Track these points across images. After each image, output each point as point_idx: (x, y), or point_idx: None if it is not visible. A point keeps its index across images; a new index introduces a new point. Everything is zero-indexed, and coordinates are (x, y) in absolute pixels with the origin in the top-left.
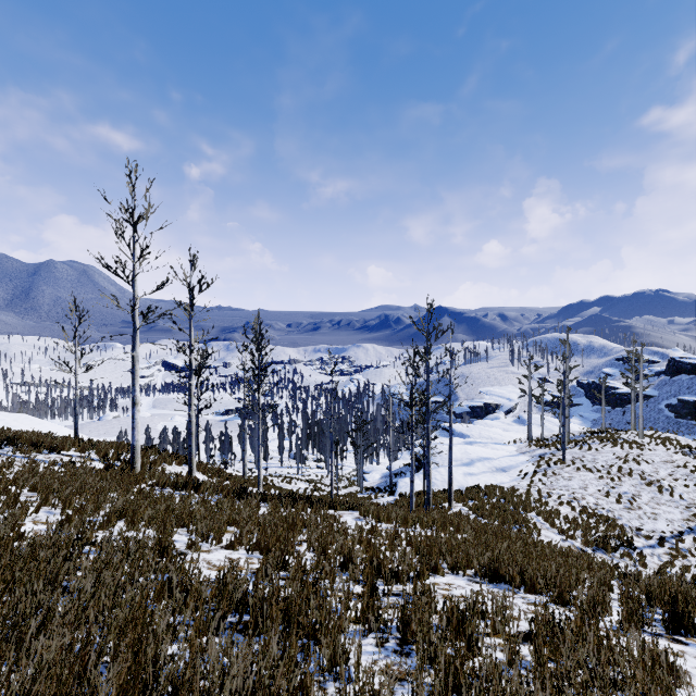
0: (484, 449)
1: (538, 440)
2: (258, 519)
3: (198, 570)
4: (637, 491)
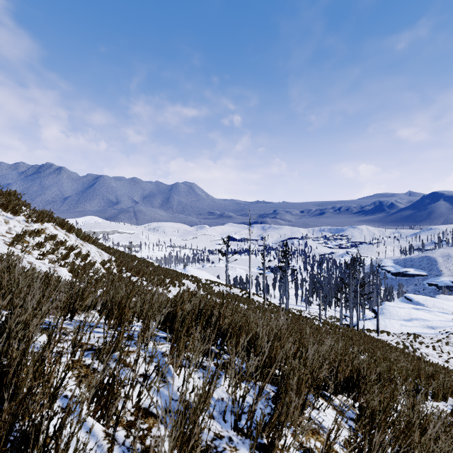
0: (425, 314)
1: None
2: (289, 316)
3: None
4: None
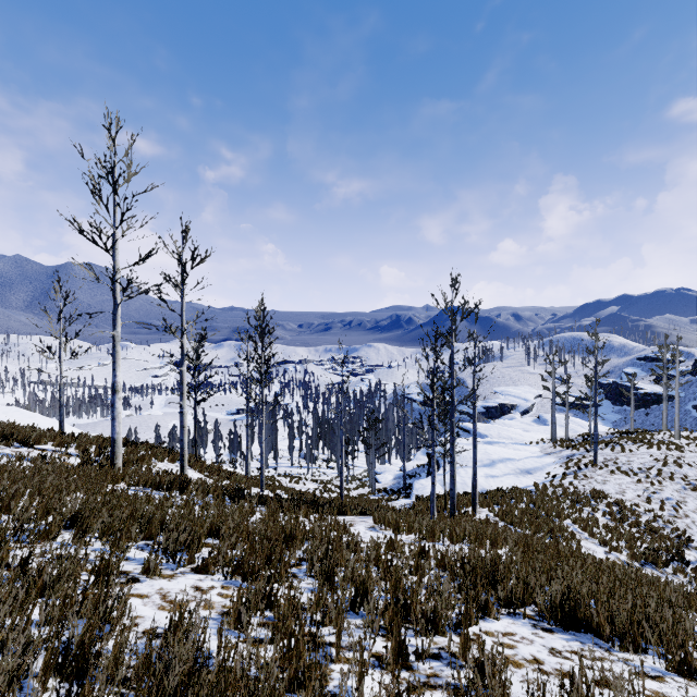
0: (505, 450)
1: (563, 441)
2: (247, 529)
3: (143, 611)
4: (682, 496)
